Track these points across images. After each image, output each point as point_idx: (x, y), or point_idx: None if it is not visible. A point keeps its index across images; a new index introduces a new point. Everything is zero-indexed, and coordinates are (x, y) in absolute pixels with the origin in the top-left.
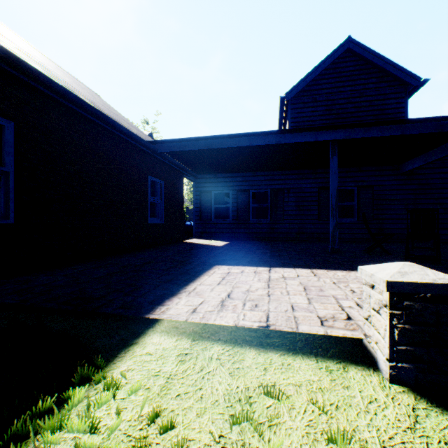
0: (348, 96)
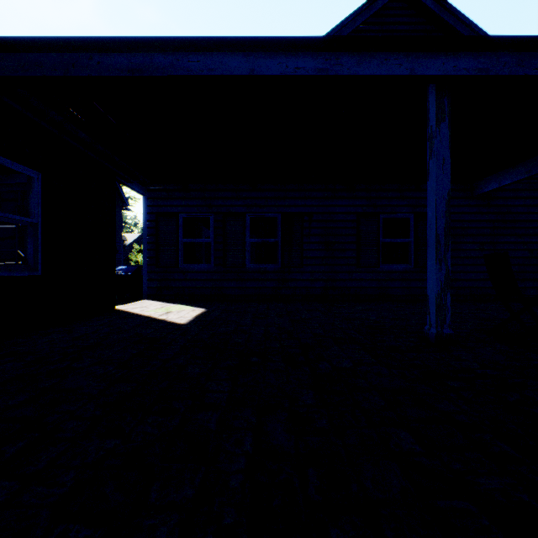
0: None
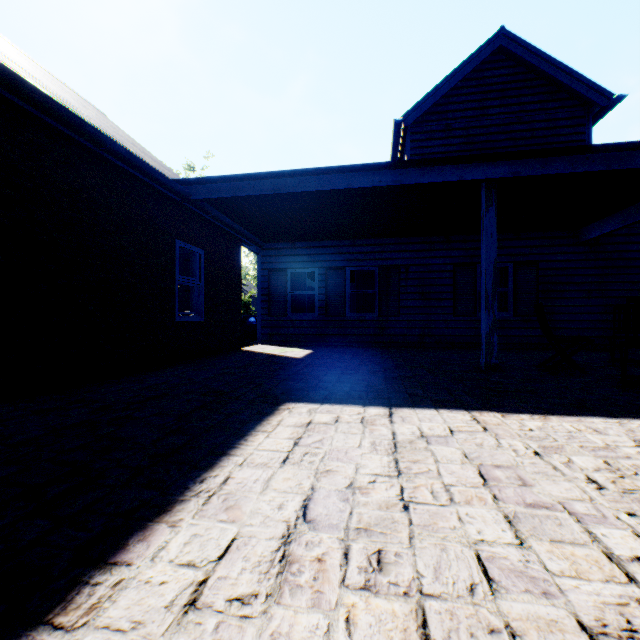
0: (499, 121)
